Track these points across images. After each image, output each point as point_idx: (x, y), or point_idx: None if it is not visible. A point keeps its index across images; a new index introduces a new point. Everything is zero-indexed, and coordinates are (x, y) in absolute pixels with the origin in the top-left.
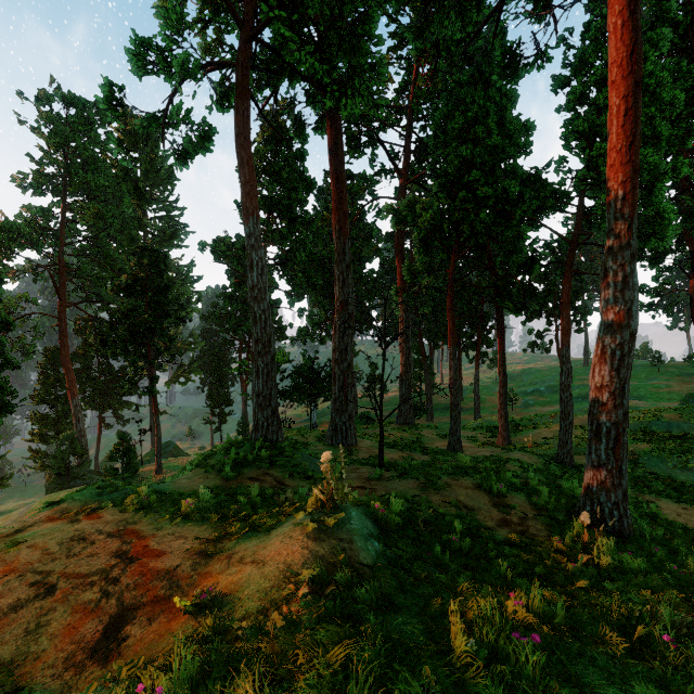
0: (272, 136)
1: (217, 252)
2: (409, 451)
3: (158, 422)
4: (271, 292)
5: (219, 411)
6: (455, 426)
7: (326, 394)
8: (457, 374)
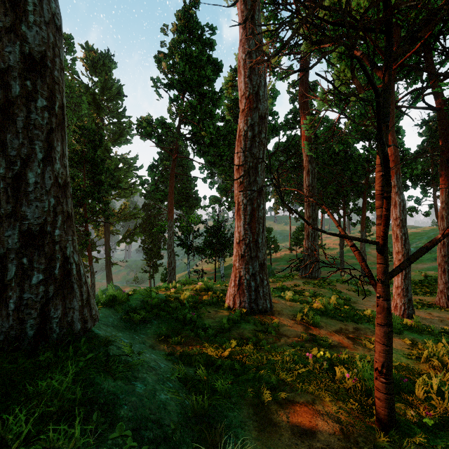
0: (185, 26)
1: (142, 131)
2: (350, 321)
3: (92, 270)
4: (189, 171)
5: (153, 263)
6: (405, 284)
7: (232, 250)
8: (405, 213)
